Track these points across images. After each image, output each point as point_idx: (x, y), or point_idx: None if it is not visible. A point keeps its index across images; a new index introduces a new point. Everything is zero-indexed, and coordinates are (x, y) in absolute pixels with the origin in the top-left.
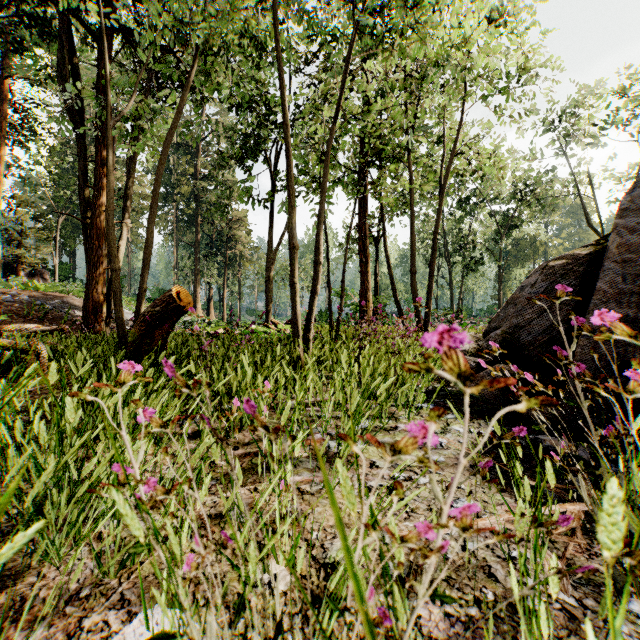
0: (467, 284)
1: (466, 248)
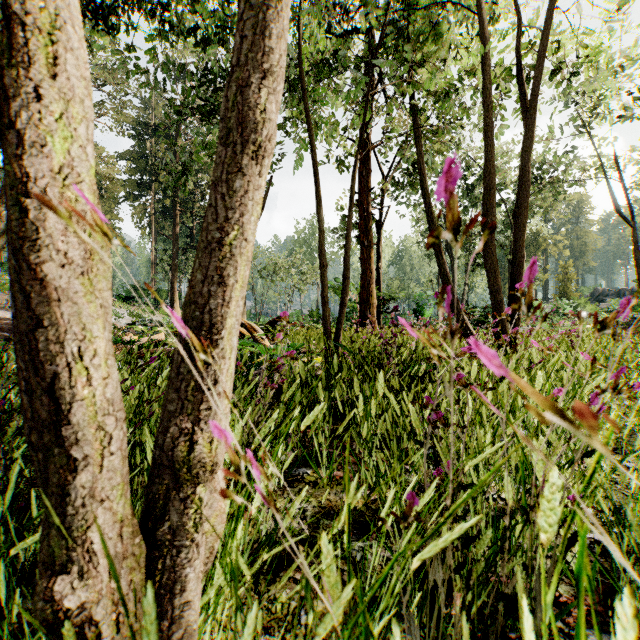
0: (472, 281)
1: (471, 241)
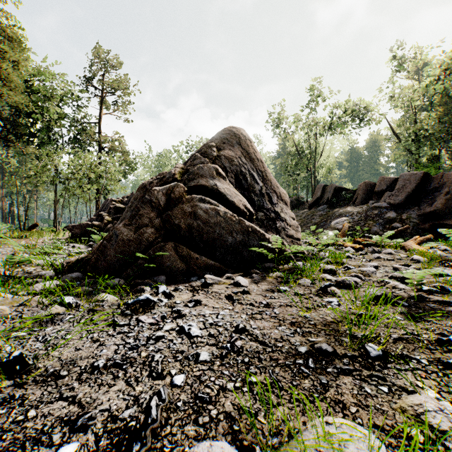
0: None
1: None
